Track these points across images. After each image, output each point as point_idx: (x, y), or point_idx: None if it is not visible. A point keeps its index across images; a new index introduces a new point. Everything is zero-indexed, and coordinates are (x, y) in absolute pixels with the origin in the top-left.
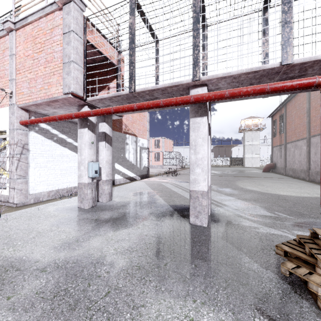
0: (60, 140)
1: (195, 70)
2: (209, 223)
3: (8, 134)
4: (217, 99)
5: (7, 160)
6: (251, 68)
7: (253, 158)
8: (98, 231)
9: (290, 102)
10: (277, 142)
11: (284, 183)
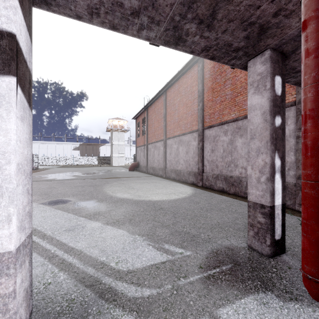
0: None
1: None
2: None
3: None
4: None
5: None
6: None
7: (119, 157)
8: None
9: (150, 106)
10: (140, 143)
11: (150, 182)
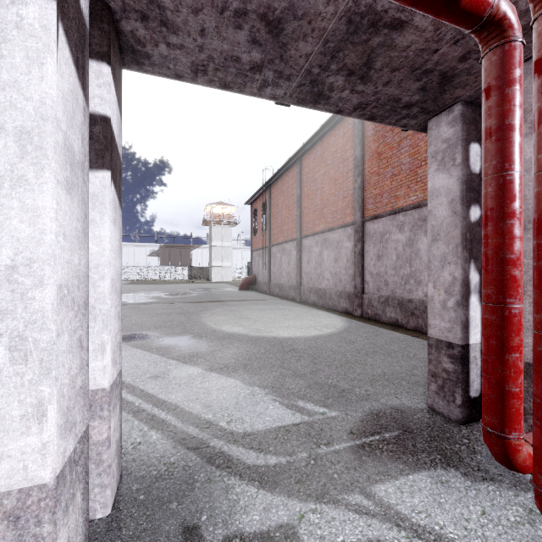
0: None
1: None
2: None
3: None
4: None
5: None
6: None
7: (223, 267)
8: None
9: (275, 183)
10: (258, 244)
11: (275, 309)
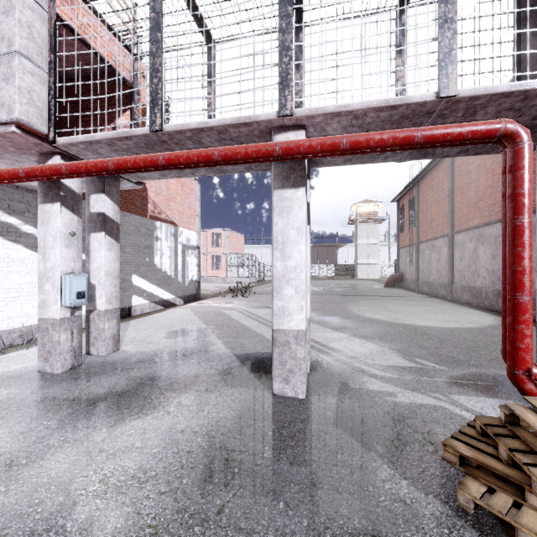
0: (3, 228)
1: (283, 95)
2: (310, 391)
3: None
4: (327, 153)
5: None
6: (386, 99)
7: (369, 265)
8: (71, 431)
9: (424, 178)
10: (405, 241)
11: (419, 305)
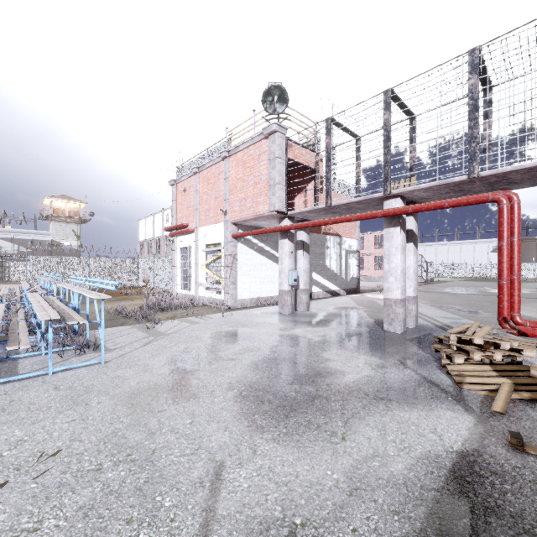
0: (259, 249)
1: (386, 185)
2: (405, 332)
3: (222, 246)
4: (403, 214)
5: (221, 268)
6: (439, 181)
7: None
8: (299, 326)
9: None
10: None
11: None
